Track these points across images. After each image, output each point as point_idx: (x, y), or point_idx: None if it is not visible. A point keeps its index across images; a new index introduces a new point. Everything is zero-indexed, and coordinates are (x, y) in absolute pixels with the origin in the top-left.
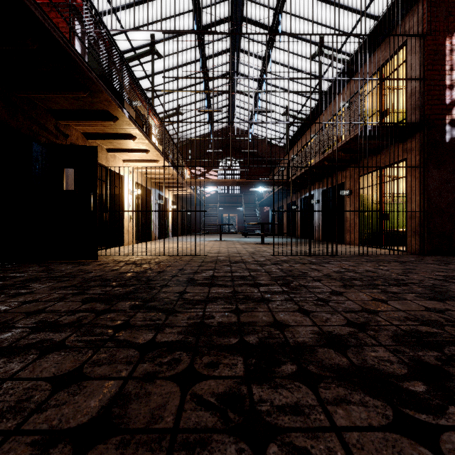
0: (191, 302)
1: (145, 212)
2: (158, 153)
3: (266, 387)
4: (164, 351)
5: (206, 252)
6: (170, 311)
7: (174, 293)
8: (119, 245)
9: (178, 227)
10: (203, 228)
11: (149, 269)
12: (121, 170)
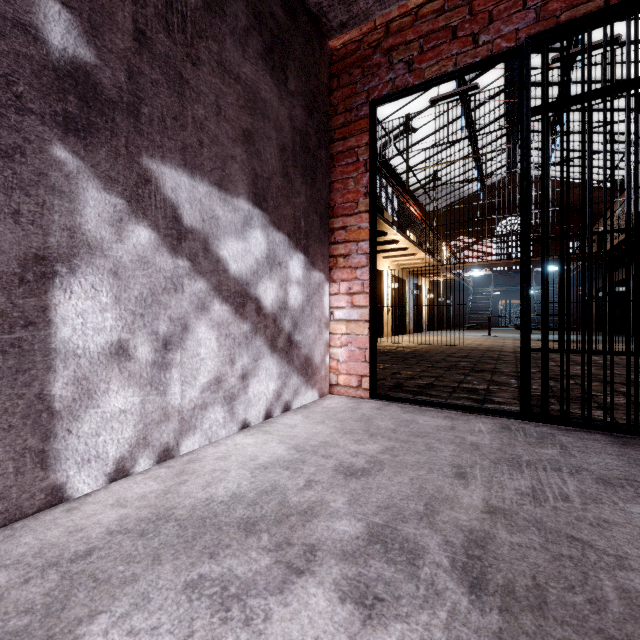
0: (449, 361)
1: (400, 304)
2: (416, 249)
3: (475, 373)
4: (437, 367)
5: (466, 344)
6: (438, 362)
7: (438, 358)
8: (387, 335)
9: (435, 319)
10: (469, 321)
11: (417, 350)
12: (381, 267)
